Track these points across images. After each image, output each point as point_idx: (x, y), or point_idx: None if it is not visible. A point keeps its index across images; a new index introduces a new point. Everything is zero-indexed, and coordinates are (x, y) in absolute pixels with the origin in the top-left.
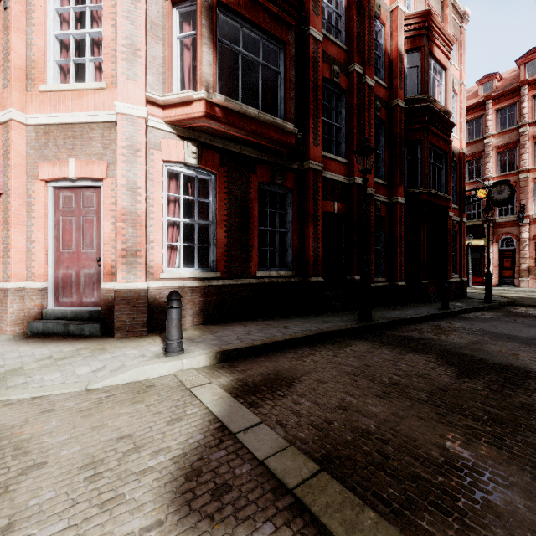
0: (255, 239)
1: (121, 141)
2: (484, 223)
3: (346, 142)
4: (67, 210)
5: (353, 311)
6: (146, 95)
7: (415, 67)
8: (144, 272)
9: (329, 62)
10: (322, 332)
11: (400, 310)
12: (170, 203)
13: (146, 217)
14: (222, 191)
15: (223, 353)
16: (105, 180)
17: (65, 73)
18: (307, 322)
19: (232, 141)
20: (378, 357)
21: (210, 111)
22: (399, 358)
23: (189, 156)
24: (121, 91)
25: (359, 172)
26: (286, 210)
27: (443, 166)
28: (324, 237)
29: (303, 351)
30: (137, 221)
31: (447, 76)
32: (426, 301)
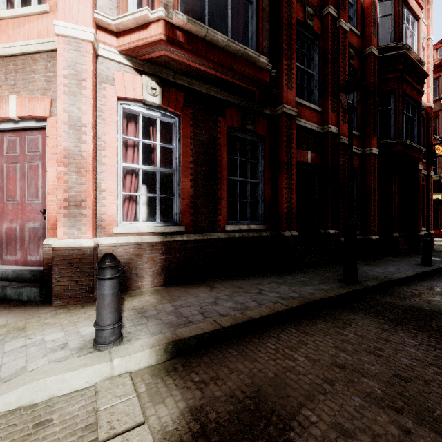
0: (223, 190)
1: (62, 69)
2: (441, 178)
3: (319, 90)
4: (11, 156)
5: (329, 268)
6: (95, 18)
7: (388, 15)
8: (90, 226)
9: (302, 3)
10: (308, 301)
11: (379, 266)
12: (128, 149)
13: (95, 161)
14: (187, 135)
15: (176, 343)
16: (48, 119)
17: (14, 5)
18: (284, 284)
19: (198, 79)
20: (404, 353)
21: (170, 35)
22: (438, 356)
23: (148, 92)
24: (63, 9)
25: (343, 111)
26: (257, 159)
27: (415, 117)
28: (297, 188)
29: (288, 334)
30: (82, 165)
31: (420, 26)
32: (397, 254)
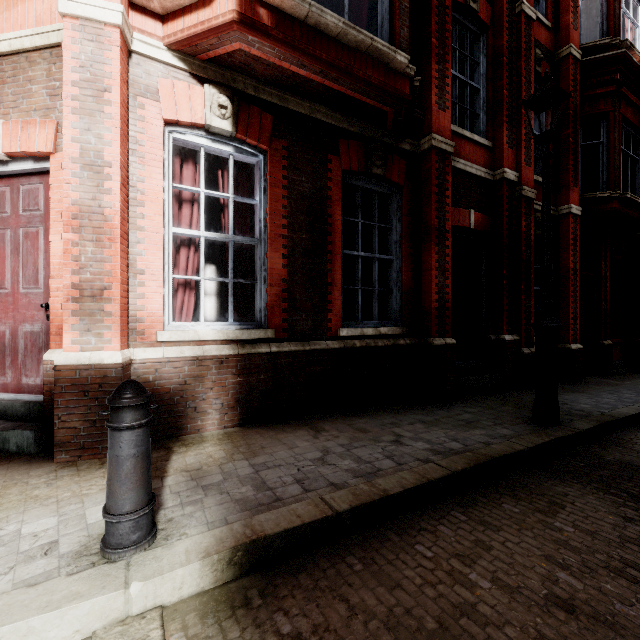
0: (336, 271)
1: (70, 72)
2: None
3: (488, 113)
4: None
5: (505, 396)
6: None
7: None
8: (117, 331)
9: None
10: (482, 460)
11: (586, 393)
12: (183, 205)
13: (127, 225)
14: (277, 183)
15: (251, 546)
16: (52, 156)
17: None
18: (436, 425)
19: (295, 92)
20: None
21: (248, 13)
22: None
23: (214, 113)
24: None
25: (534, 139)
26: (390, 223)
27: (638, 157)
28: (452, 269)
29: (453, 526)
30: (104, 230)
31: None
32: (610, 373)
